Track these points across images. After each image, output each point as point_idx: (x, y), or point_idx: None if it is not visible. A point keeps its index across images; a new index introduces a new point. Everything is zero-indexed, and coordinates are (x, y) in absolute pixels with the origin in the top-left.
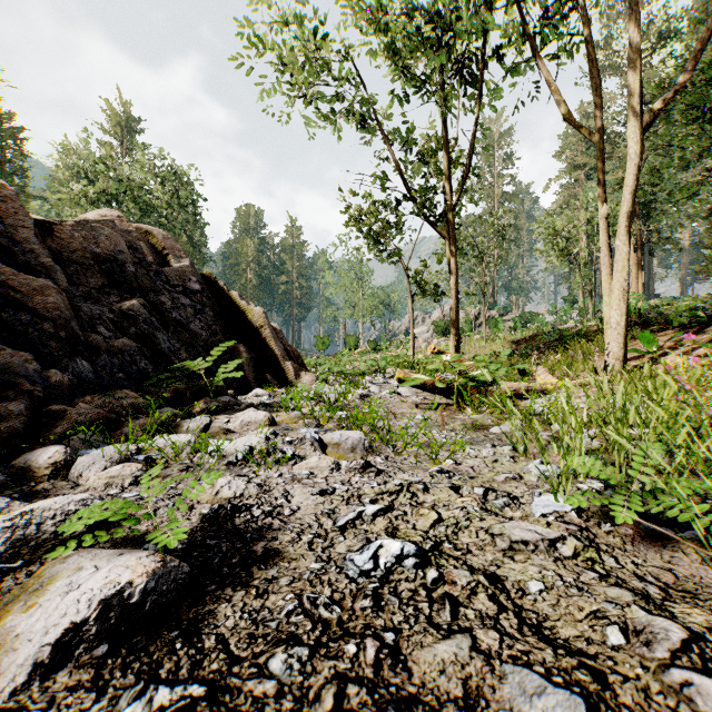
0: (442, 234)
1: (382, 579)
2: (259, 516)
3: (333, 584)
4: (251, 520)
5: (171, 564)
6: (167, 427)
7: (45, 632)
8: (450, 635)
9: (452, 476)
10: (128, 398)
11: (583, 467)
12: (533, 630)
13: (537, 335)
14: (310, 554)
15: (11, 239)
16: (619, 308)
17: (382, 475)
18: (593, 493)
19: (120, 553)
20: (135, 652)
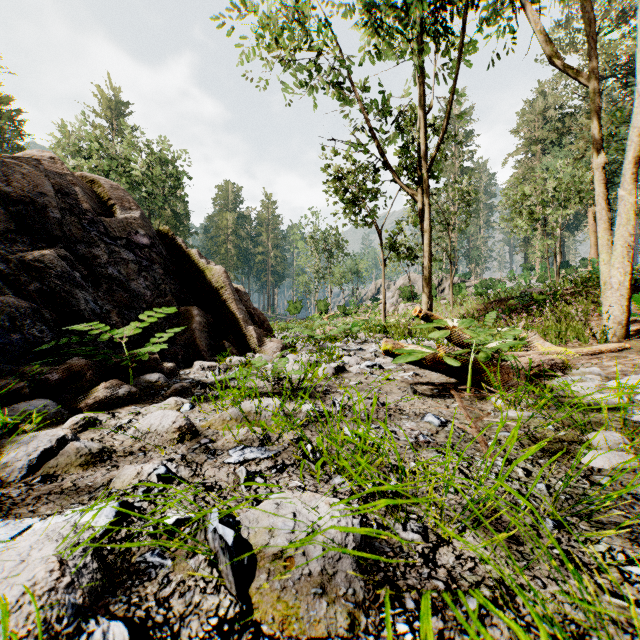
0: (413, 196)
1: None
2: None
3: None
4: None
5: None
6: None
7: None
8: None
9: None
10: None
11: None
12: None
13: (506, 299)
14: None
15: None
16: (621, 266)
17: None
18: None
19: None
20: None
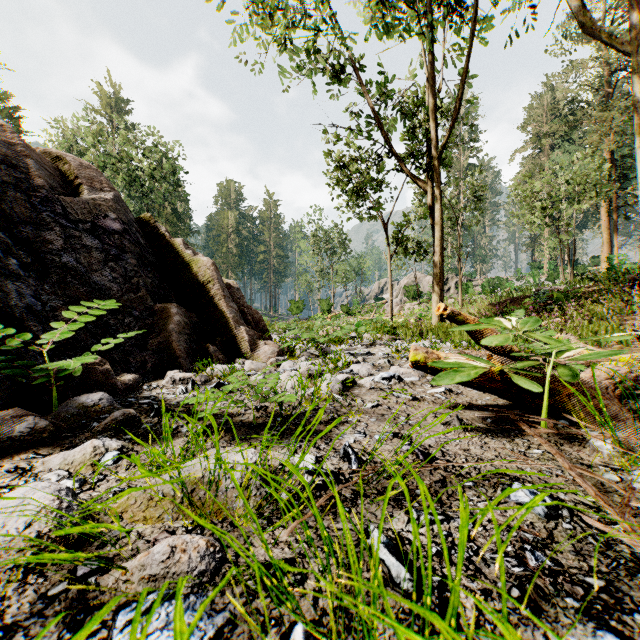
0: (423, 187)
1: None
2: None
3: None
4: None
5: None
6: None
7: None
8: None
9: None
10: None
11: None
12: None
13: (519, 298)
14: None
15: None
16: None
17: None
18: None
19: None
20: None
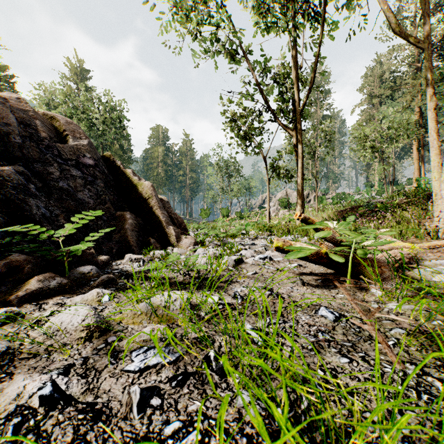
0: (290, 133)
1: None
2: None
3: None
4: None
5: None
6: None
7: None
8: None
9: None
10: None
11: None
12: None
13: (356, 207)
14: None
15: None
16: None
17: None
18: None
19: None
20: None
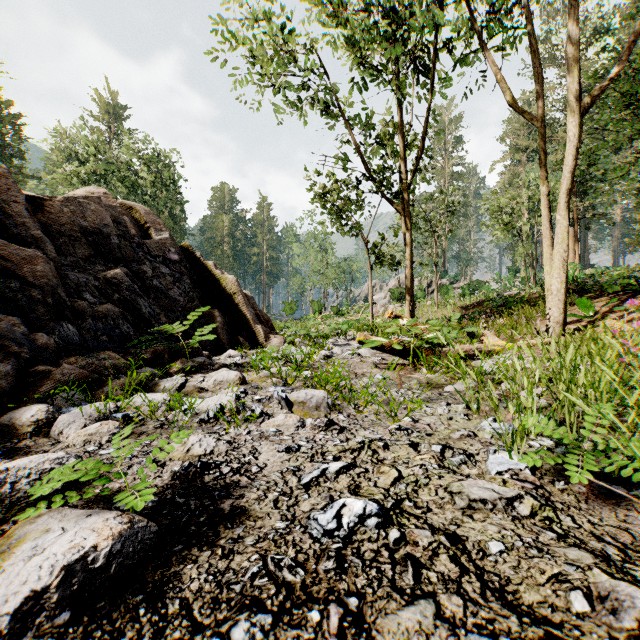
0: (398, 209)
1: (345, 539)
2: (228, 473)
3: (297, 545)
4: (220, 477)
5: (139, 525)
6: (145, 386)
7: (5, 600)
8: (413, 601)
9: (410, 433)
10: (110, 359)
11: (537, 427)
12: (496, 594)
13: (484, 301)
14: (276, 512)
15: (4, 213)
16: (559, 277)
17: (344, 432)
18: (547, 452)
19: (89, 514)
20: (97, 619)
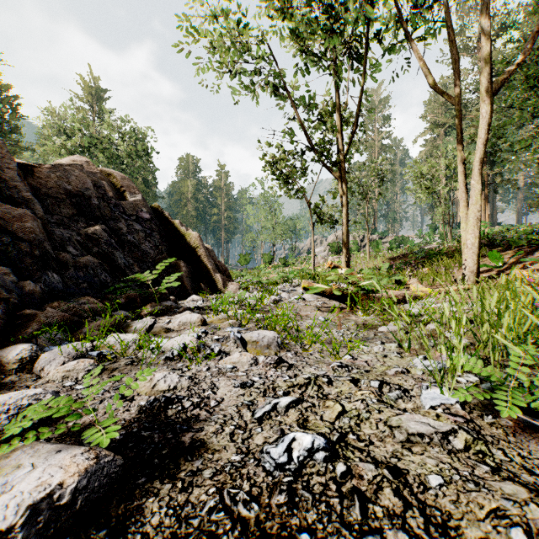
0: (336, 176)
1: (295, 472)
2: (189, 407)
3: (251, 478)
4: (182, 411)
5: (105, 459)
6: (119, 327)
7: None
8: (361, 537)
9: (350, 370)
10: (89, 304)
11: (466, 366)
12: (439, 529)
13: (409, 253)
14: (232, 445)
15: None
16: (473, 233)
17: (292, 369)
18: (475, 388)
19: (58, 450)
20: None
